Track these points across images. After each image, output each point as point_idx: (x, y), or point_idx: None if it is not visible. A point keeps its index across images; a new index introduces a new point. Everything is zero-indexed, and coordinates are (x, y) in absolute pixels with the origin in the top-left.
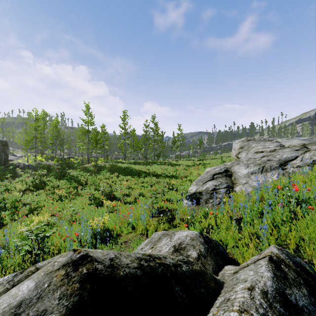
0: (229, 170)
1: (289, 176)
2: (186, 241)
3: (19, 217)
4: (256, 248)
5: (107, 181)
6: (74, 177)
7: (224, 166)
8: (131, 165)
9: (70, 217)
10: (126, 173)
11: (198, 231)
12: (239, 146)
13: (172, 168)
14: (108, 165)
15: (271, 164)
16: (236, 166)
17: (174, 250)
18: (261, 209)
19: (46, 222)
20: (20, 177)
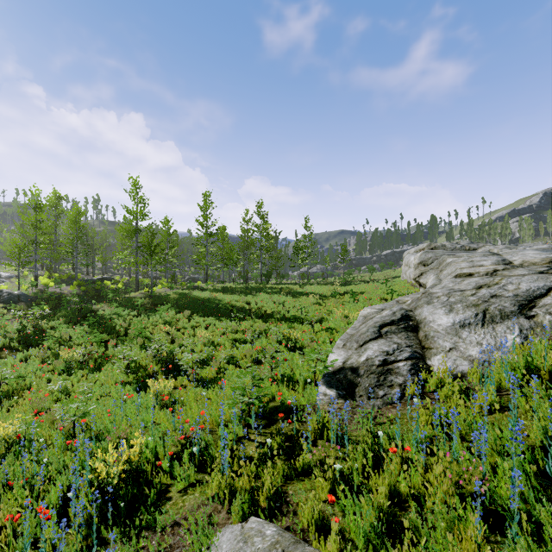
0: (412, 316)
1: None
2: None
3: None
4: None
5: (168, 330)
6: (104, 319)
7: (399, 305)
8: (217, 295)
9: (71, 422)
10: (205, 311)
11: (367, 523)
12: (418, 261)
13: (293, 300)
14: (175, 293)
15: (501, 306)
16: (425, 307)
17: None
18: (533, 455)
19: (14, 438)
20: (0, 319)
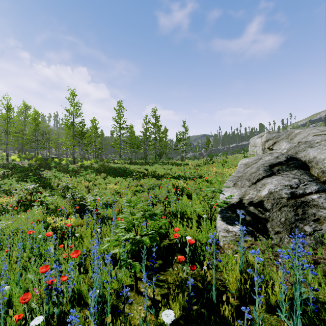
0: (297, 158)
1: None
2: None
3: None
4: None
5: (87, 185)
6: (45, 179)
7: (279, 152)
8: (125, 165)
9: None
10: (116, 174)
11: None
12: (264, 139)
13: (177, 167)
14: (98, 165)
15: None
16: (310, 149)
17: None
18: None
19: None
20: None
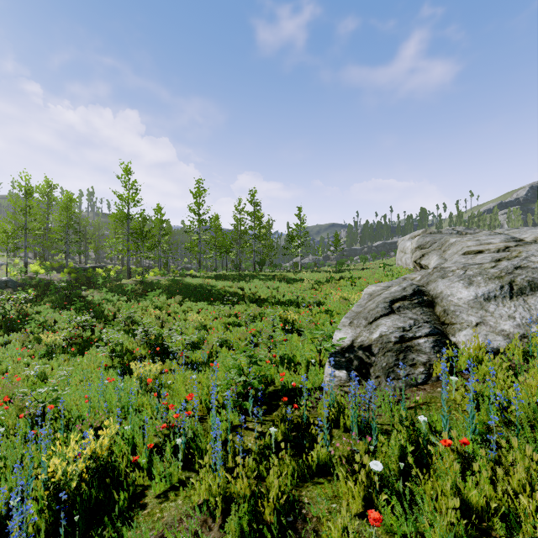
0: (425, 291)
1: None
2: None
3: None
4: None
5: (158, 314)
6: (93, 304)
7: (409, 281)
8: (210, 281)
9: (41, 409)
10: (198, 296)
11: None
12: (415, 245)
13: (287, 286)
14: (167, 280)
15: (529, 277)
16: (440, 281)
17: None
18: None
19: None
20: None
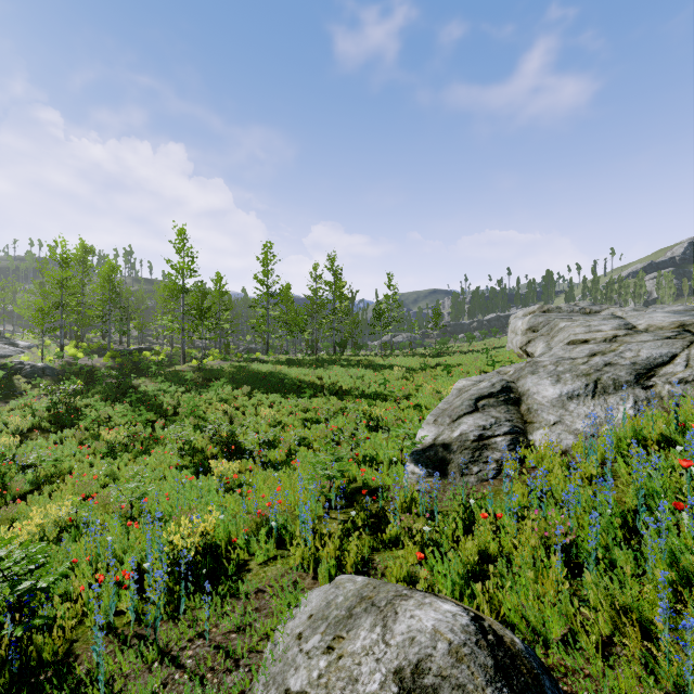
0: (514, 388)
1: (675, 412)
2: (436, 658)
3: (5, 500)
4: (639, 661)
5: (225, 408)
6: (148, 396)
7: (500, 376)
8: (281, 368)
9: (127, 505)
10: (268, 387)
11: (455, 575)
12: (526, 326)
13: (374, 374)
14: (230, 366)
15: (615, 375)
16: (529, 377)
17: (400, 693)
18: (622, 512)
19: (67, 521)
20: (23, 396)
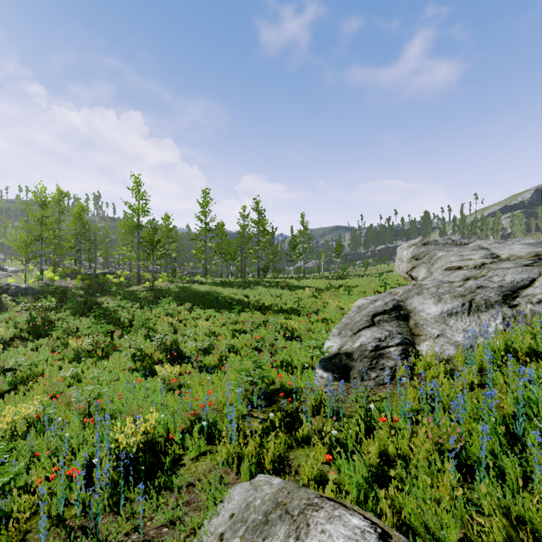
0: (403, 306)
1: (541, 329)
2: None
3: None
4: None
5: (171, 321)
6: (109, 311)
7: (392, 296)
8: (216, 288)
9: (86, 404)
10: (206, 304)
11: (360, 476)
12: (410, 255)
13: (290, 293)
14: (175, 287)
15: (486, 296)
16: (416, 297)
17: None
18: (504, 420)
19: (34, 418)
20: (9, 311)
